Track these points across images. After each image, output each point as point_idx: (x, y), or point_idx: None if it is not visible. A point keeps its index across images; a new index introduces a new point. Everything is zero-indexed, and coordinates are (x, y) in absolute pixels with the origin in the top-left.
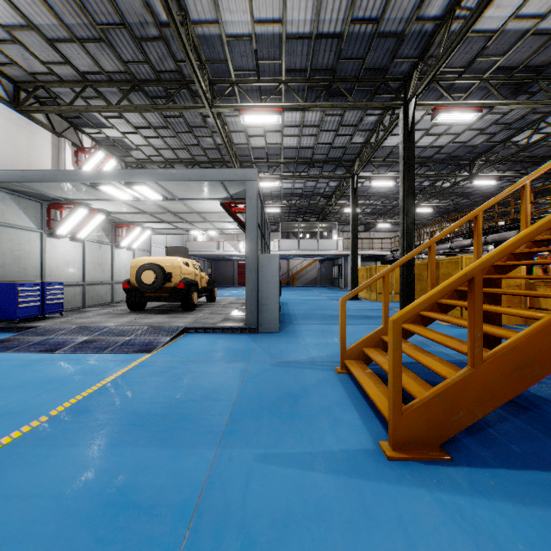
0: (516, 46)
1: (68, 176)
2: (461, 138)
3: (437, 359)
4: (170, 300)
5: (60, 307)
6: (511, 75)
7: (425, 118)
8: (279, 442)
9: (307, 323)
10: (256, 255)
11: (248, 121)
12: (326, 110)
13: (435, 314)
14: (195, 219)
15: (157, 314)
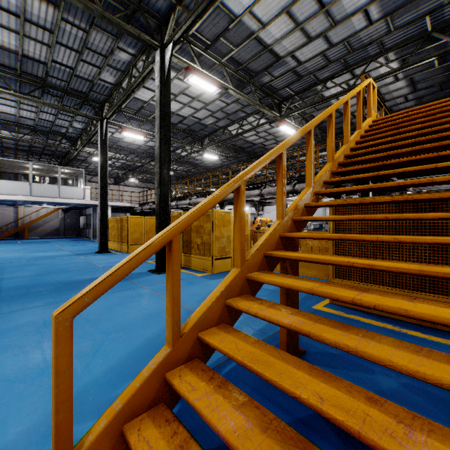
0: (245, 44)
1: None
2: (199, 114)
3: None
4: None
5: None
6: (238, 70)
7: (175, 82)
8: None
9: (18, 308)
10: None
11: None
12: (63, 12)
13: (260, 307)
14: None
15: None
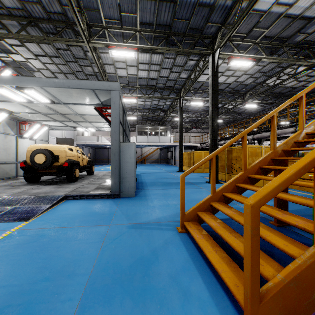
0: (275, 24)
1: None
2: (240, 79)
3: (264, 226)
4: (57, 175)
5: None
6: (270, 42)
7: (222, 65)
8: None
9: (154, 188)
10: (119, 143)
11: (114, 55)
12: (165, 54)
13: (249, 186)
14: (79, 119)
15: (47, 185)
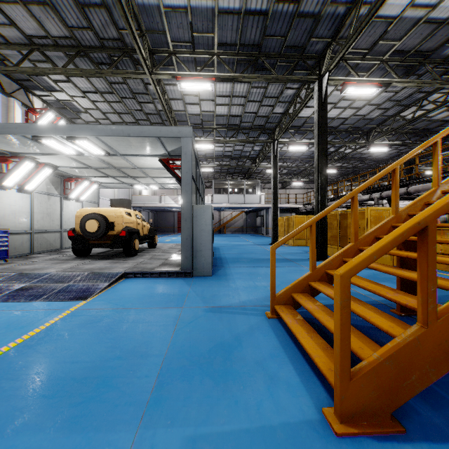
0: (411, 33)
1: (9, 129)
2: (362, 111)
3: (371, 308)
4: (112, 247)
5: (5, 254)
6: (405, 58)
7: (334, 93)
8: (211, 415)
9: (237, 266)
10: (191, 205)
11: (184, 88)
12: (252, 83)
13: None
14: (138, 174)
15: (100, 260)
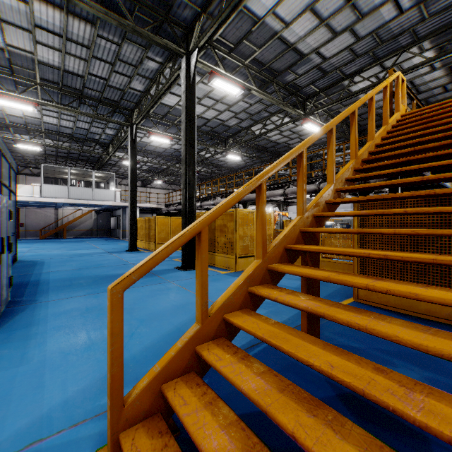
0: (268, 45)
1: None
2: (222, 116)
3: (372, 446)
4: None
5: None
6: (261, 70)
7: (200, 86)
8: None
9: (64, 297)
10: None
11: None
12: (99, 28)
13: (280, 294)
14: None
15: None
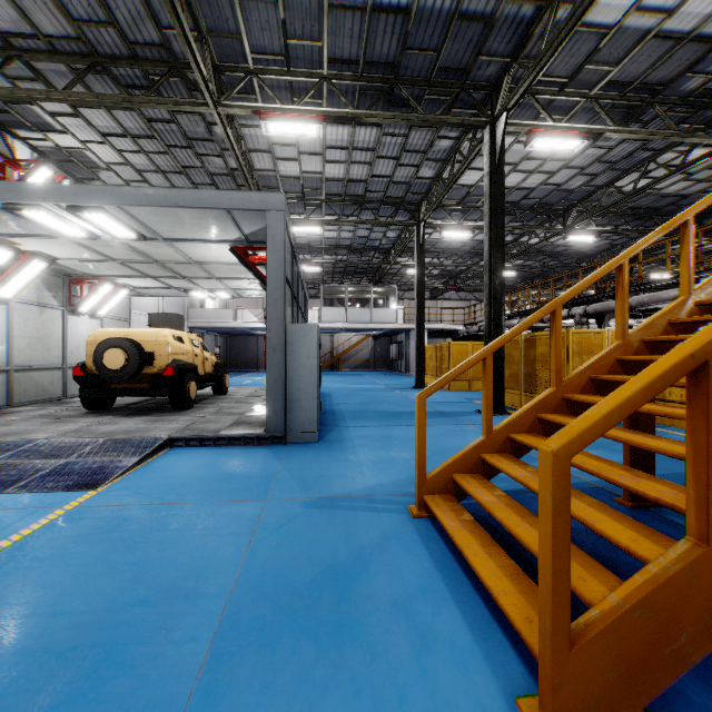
0: (634, 53)
1: None
2: (556, 178)
3: (593, 503)
4: (150, 394)
5: None
6: (624, 94)
7: (514, 147)
8: None
9: (360, 425)
10: (283, 325)
11: (273, 131)
12: (385, 127)
13: (567, 419)
14: (196, 273)
15: (129, 416)
